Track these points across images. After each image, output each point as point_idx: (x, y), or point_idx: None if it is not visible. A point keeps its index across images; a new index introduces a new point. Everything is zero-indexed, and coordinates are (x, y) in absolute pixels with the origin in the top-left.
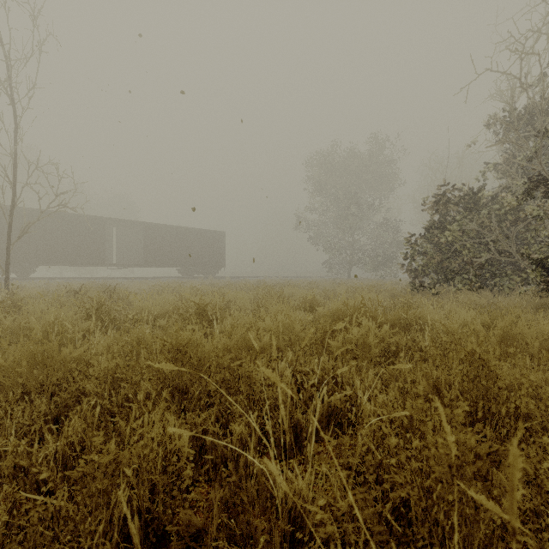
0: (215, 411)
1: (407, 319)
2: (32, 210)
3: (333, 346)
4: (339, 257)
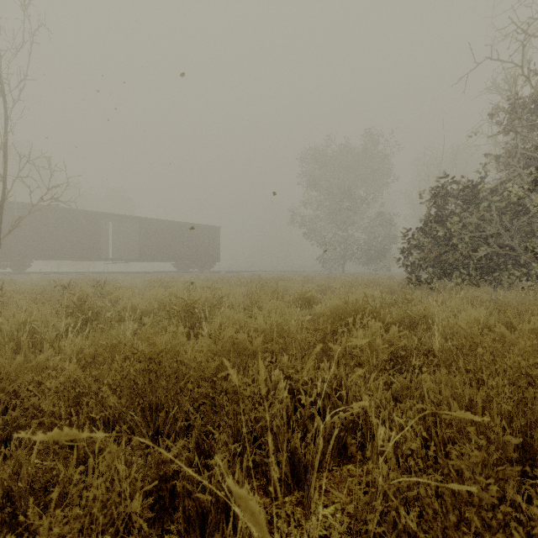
0: (195, 434)
1: (411, 317)
2: (27, 205)
3: (334, 350)
4: (333, 252)
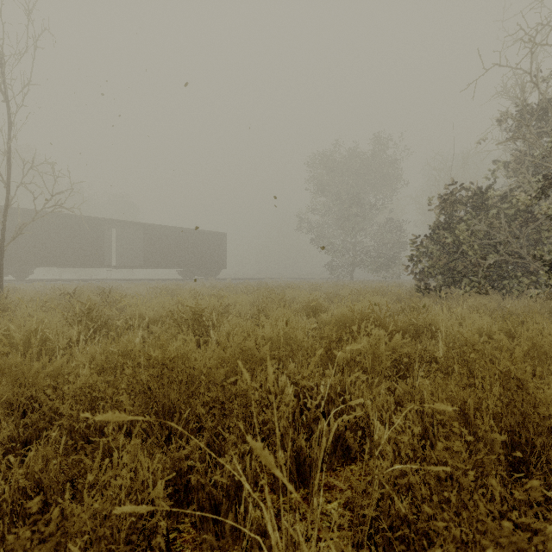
0: (206, 436)
1: (416, 325)
2: (29, 211)
3: (339, 357)
4: (341, 259)
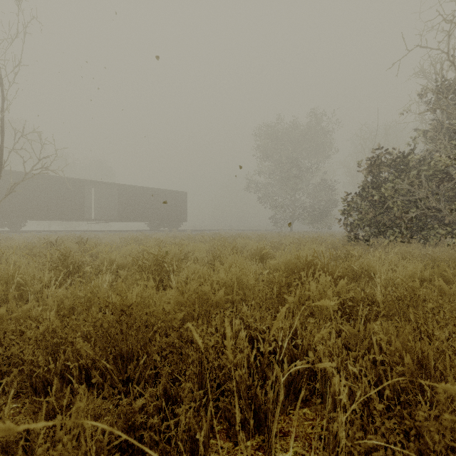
0: (162, 381)
1: (354, 270)
2: (22, 173)
3: (289, 302)
4: (283, 213)
